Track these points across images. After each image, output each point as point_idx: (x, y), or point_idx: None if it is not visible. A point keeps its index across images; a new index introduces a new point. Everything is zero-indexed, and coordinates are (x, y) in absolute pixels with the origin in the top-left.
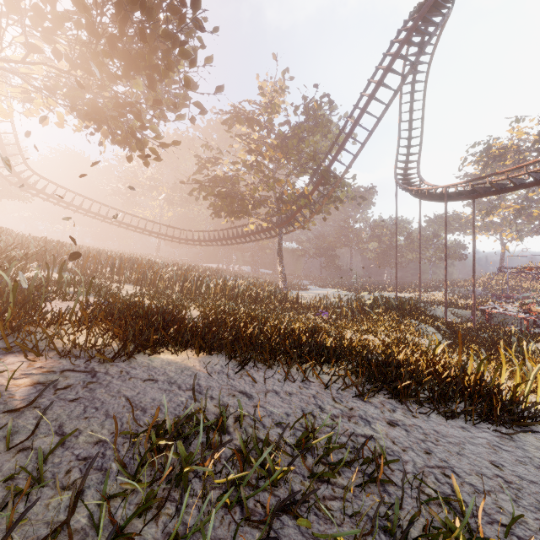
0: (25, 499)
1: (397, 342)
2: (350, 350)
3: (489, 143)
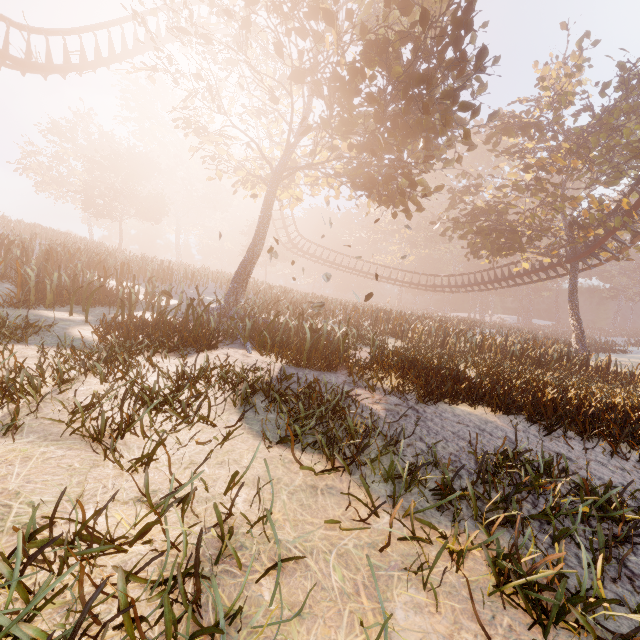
0: (430, 468)
1: None
2: None
3: None
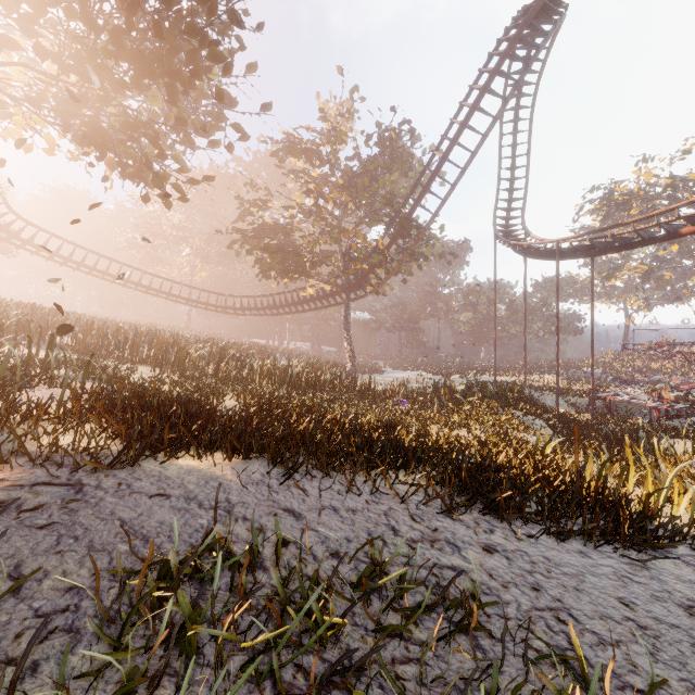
0: None
1: (497, 439)
2: (436, 451)
3: (611, 188)
